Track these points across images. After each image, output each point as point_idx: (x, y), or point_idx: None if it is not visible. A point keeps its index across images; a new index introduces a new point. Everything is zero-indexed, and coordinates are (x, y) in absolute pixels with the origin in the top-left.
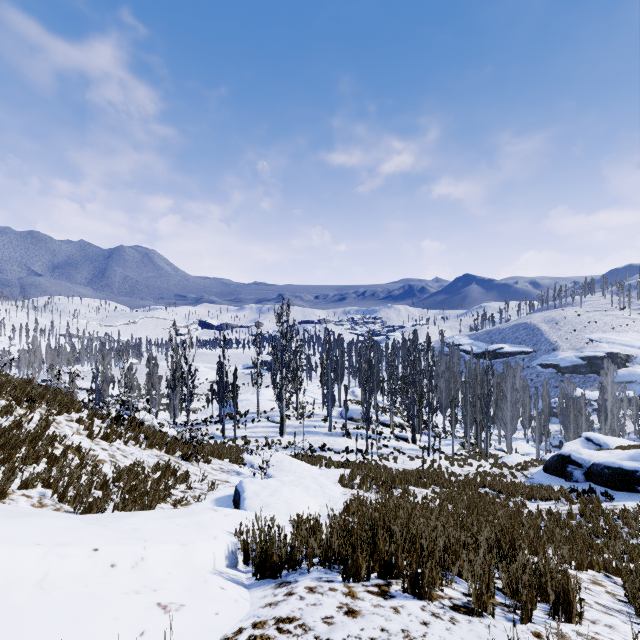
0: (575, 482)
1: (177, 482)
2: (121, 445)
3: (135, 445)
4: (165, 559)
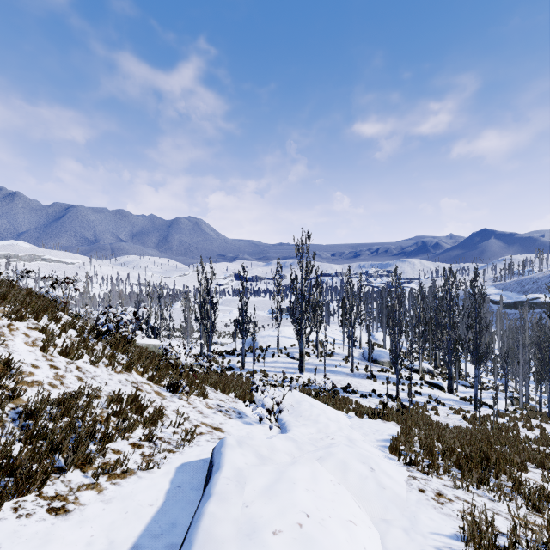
0: None
1: (128, 427)
2: (86, 364)
3: (108, 366)
4: None
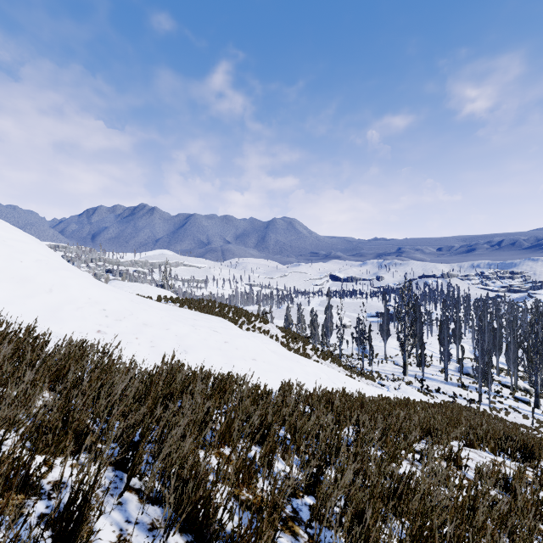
0: None
1: None
2: (329, 363)
3: (333, 364)
4: (379, 394)
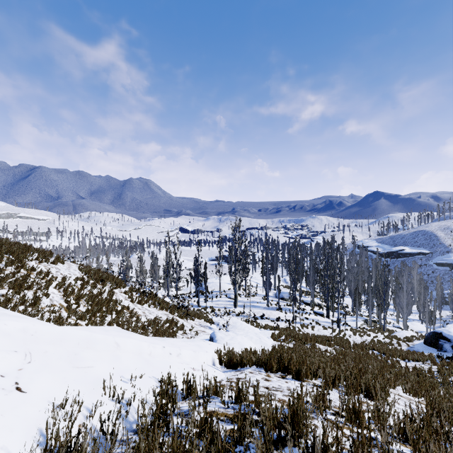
0: (444, 352)
1: (178, 329)
2: (147, 307)
3: (154, 307)
4: (188, 356)
